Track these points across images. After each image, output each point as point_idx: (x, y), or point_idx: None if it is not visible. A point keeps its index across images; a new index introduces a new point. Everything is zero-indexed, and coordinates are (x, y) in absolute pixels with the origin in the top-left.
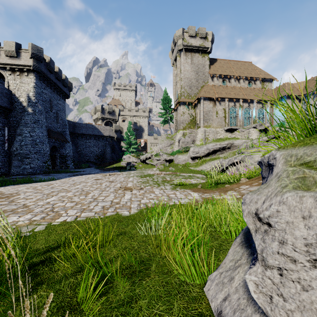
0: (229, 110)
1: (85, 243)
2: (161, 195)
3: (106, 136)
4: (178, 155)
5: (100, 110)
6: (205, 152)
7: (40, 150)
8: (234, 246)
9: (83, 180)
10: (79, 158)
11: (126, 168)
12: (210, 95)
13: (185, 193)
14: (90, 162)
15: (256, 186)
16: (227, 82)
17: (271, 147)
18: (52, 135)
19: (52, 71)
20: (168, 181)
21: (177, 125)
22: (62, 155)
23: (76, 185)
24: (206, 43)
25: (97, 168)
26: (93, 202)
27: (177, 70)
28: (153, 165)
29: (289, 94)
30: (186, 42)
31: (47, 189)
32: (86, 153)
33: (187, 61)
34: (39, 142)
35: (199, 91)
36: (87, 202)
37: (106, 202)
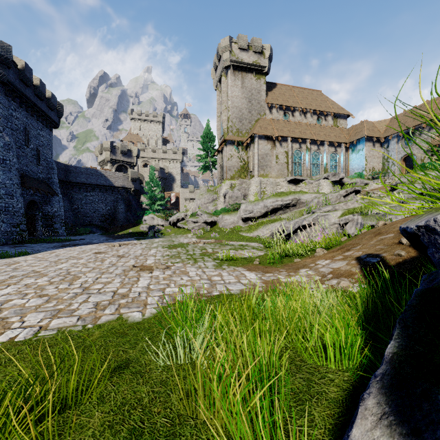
0: (293, 154)
1: (30, 405)
2: (199, 279)
3: (118, 187)
4: (223, 215)
5: (108, 149)
6: (262, 211)
7: (8, 207)
8: (366, 425)
9: (74, 255)
10: (74, 220)
11: (147, 234)
12: (267, 133)
13: (236, 273)
14: (93, 226)
15: (341, 262)
16: (289, 116)
17: (351, 205)
18: (28, 183)
19: (29, 83)
20: (210, 253)
21: (222, 172)
22: (47, 215)
23: (59, 263)
24: (263, 60)
25: (104, 235)
26: (81, 296)
27: (222, 95)
28: (188, 230)
29: (369, 136)
30: (235, 57)
31: (4, 272)
32: (87, 212)
33: (237, 84)
34: (6, 195)
35: (253, 127)
36: (69, 295)
37: (105, 294)
